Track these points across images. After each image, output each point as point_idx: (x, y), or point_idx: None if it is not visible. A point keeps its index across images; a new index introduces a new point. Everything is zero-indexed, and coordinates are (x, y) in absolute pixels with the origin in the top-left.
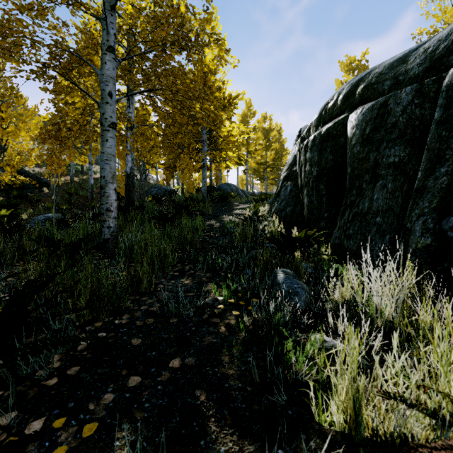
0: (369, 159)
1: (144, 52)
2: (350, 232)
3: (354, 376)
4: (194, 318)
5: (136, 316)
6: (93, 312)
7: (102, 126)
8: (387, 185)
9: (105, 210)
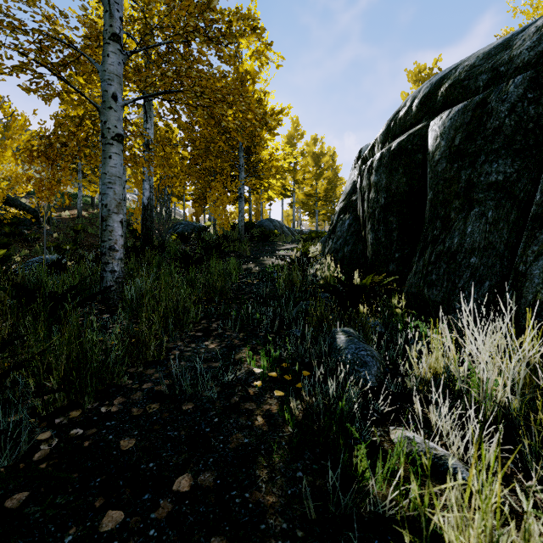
0: (460, 179)
1: (161, 43)
2: (432, 278)
3: (494, 540)
4: (218, 403)
5: (133, 399)
6: (71, 394)
7: (104, 138)
8: (486, 214)
9: (107, 249)
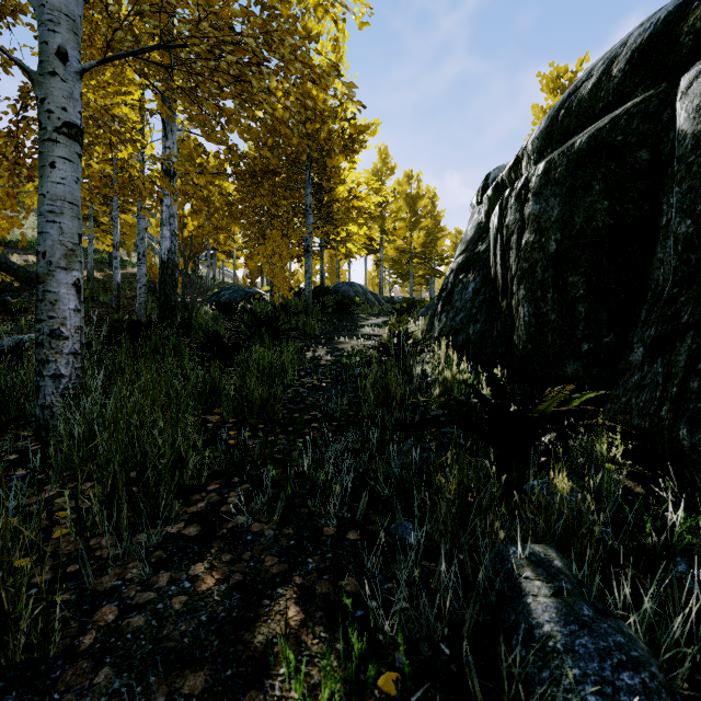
0: None
1: None
2: None
3: None
4: None
5: None
6: None
7: (41, 130)
8: None
9: (45, 335)
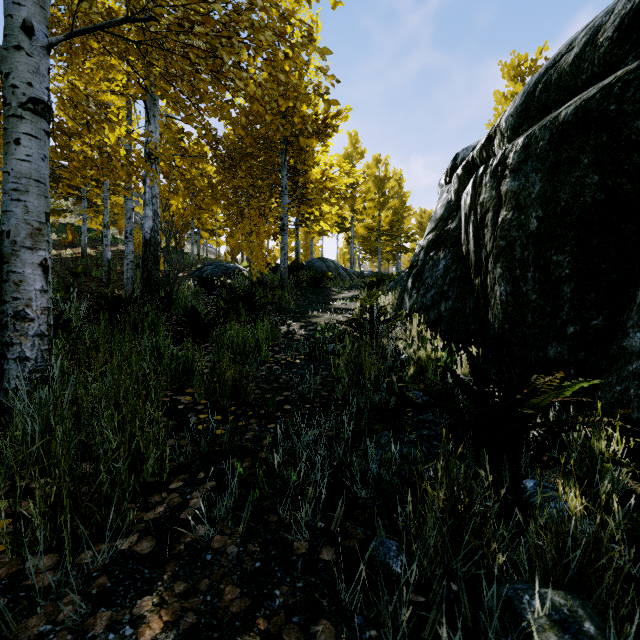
0: None
1: None
2: None
3: None
4: None
5: None
6: None
7: (6, 105)
8: None
9: (9, 317)
